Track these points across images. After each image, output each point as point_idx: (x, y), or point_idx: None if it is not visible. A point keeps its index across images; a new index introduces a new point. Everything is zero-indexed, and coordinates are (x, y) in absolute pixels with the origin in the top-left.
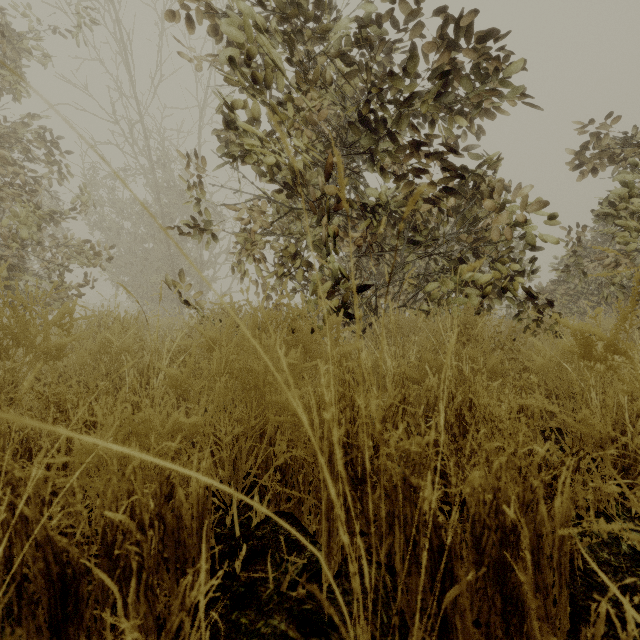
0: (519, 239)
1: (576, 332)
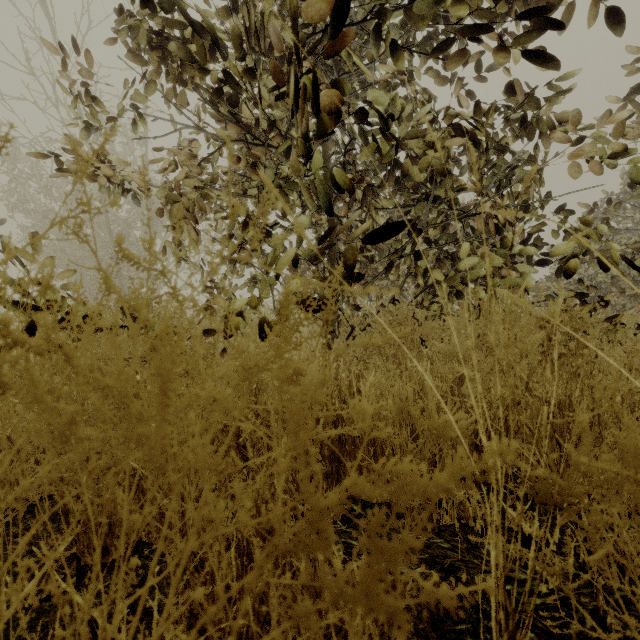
0: (555, 210)
1: None
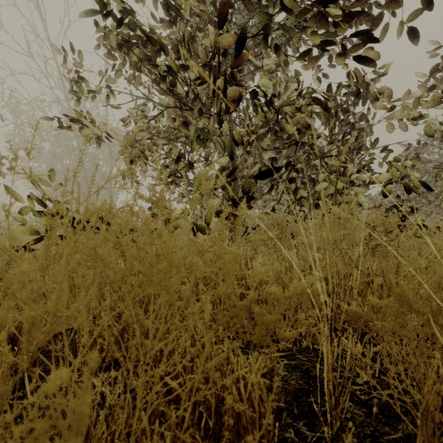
0: (381, 149)
1: (438, 232)
